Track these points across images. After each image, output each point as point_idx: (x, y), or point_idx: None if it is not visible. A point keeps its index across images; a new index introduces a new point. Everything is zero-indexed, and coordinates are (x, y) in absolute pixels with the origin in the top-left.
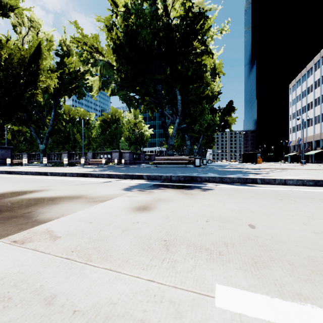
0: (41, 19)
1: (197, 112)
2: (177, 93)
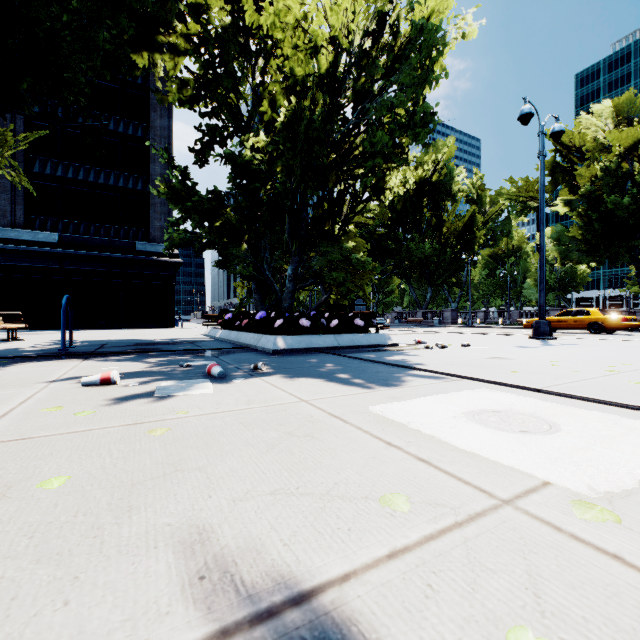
0: None
1: None
2: None
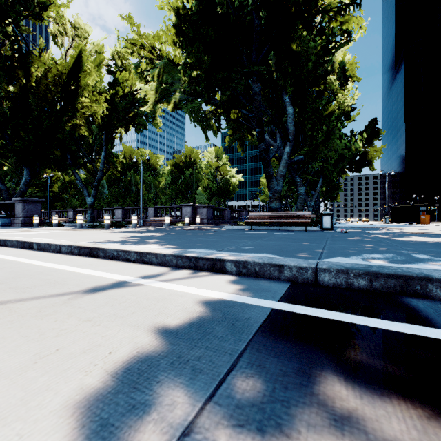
0: (90, 27)
1: (318, 137)
2: (286, 102)
